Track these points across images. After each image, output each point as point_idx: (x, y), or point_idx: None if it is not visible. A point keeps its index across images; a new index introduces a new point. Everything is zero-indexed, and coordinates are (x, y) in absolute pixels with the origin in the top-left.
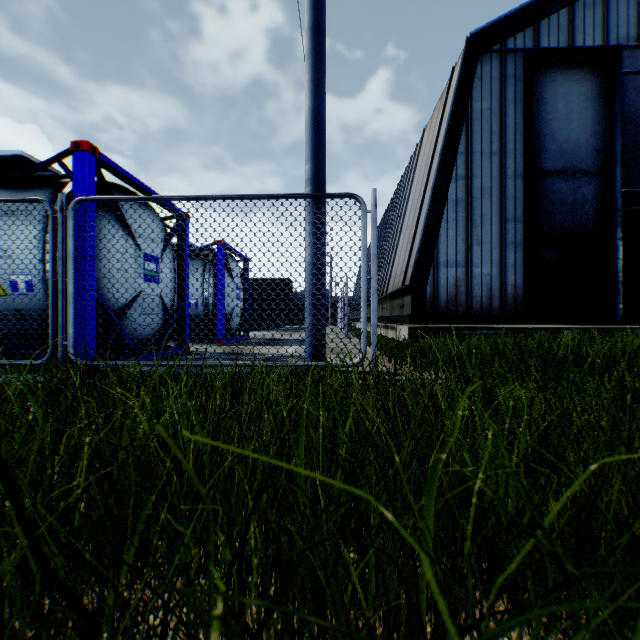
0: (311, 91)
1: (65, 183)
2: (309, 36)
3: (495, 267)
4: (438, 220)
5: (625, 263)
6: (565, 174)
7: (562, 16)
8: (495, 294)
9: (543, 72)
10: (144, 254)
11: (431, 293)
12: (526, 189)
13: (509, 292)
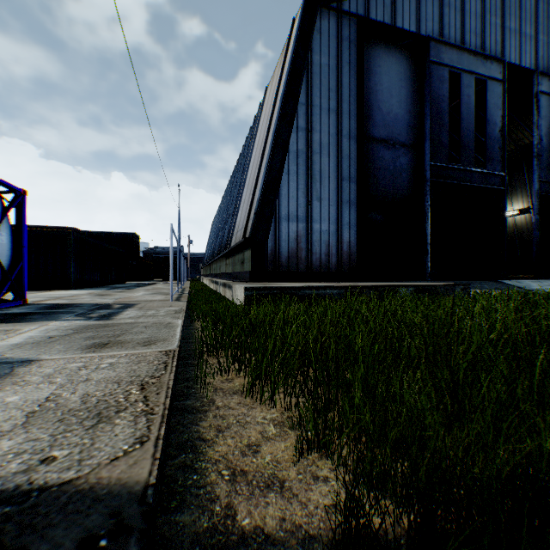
0: None
1: None
2: None
3: (333, 224)
4: (279, 170)
5: (432, 227)
6: (388, 143)
7: None
8: (333, 251)
9: (372, 45)
10: None
11: (272, 248)
12: (359, 150)
13: (345, 249)
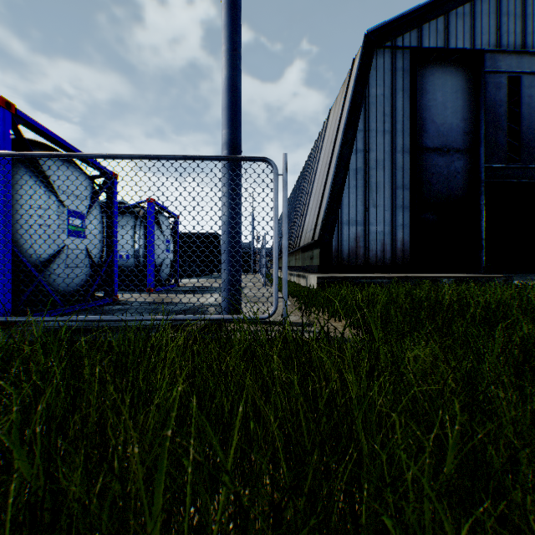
0: (227, 61)
1: None
2: (225, 10)
3: (387, 226)
4: (341, 186)
5: (487, 224)
6: (442, 151)
7: (440, 22)
8: (387, 248)
9: (425, 67)
10: (68, 210)
11: (336, 247)
12: (412, 162)
13: (398, 246)
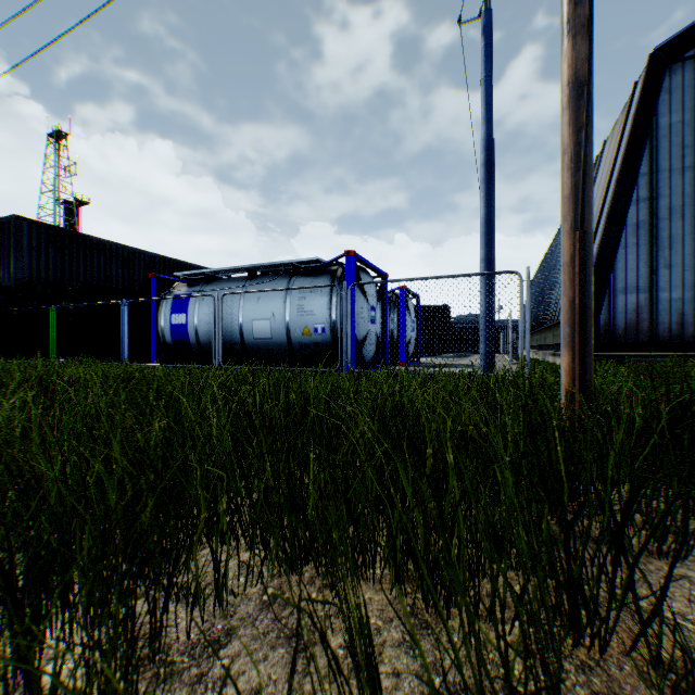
0: (484, 203)
1: (335, 271)
2: (483, 169)
3: (687, 291)
4: (613, 246)
5: None
6: None
7: None
8: (687, 320)
9: None
10: (370, 307)
11: (605, 320)
12: None
13: None
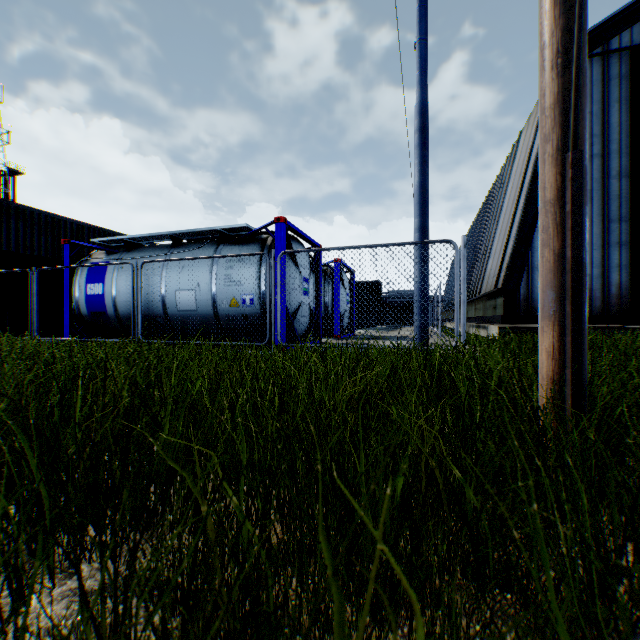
0: (419, 170)
1: (265, 239)
2: (417, 135)
3: (596, 268)
4: (531, 226)
5: None
6: None
7: None
8: (596, 295)
9: None
10: (303, 278)
11: (524, 295)
12: (632, 188)
13: (612, 292)
